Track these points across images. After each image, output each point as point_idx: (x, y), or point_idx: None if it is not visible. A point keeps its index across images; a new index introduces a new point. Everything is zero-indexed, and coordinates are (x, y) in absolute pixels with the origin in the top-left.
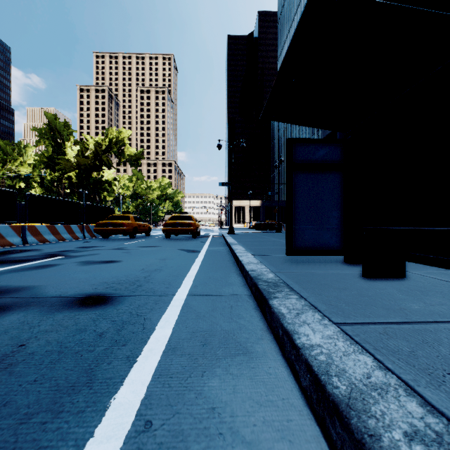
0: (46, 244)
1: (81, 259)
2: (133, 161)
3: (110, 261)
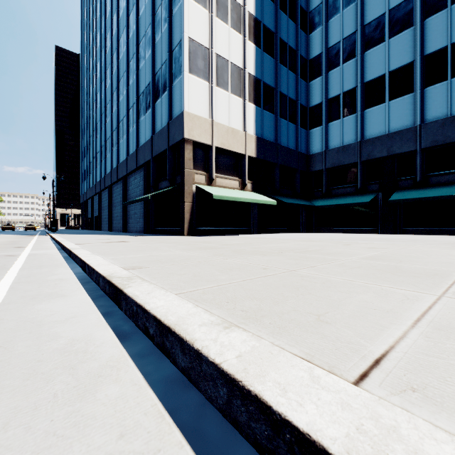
0: None
1: None
2: None
3: None
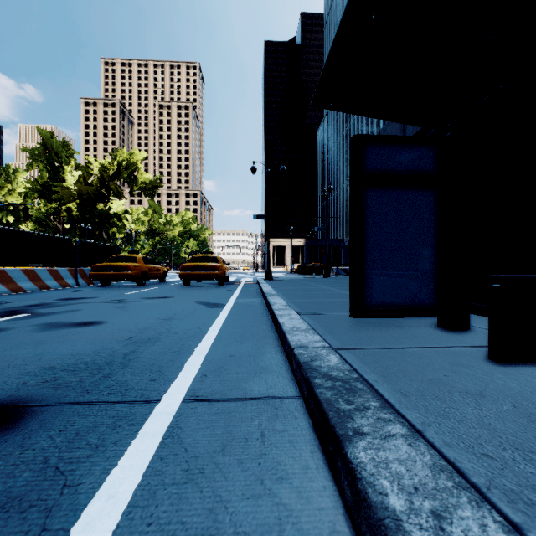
0: (18, 294)
1: (47, 320)
2: (149, 189)
3: (87, 323)
